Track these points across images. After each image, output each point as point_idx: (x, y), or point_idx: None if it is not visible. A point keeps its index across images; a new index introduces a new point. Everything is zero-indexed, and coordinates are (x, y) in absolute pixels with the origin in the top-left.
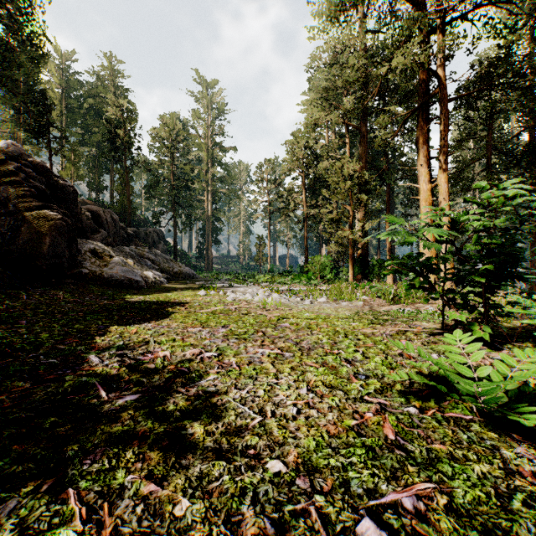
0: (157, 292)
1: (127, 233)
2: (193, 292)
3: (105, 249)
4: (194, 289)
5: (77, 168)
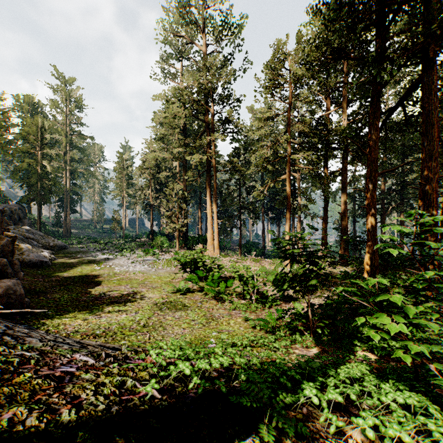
0: (67, 269)
1: None
2: (91, 267)
3: None
4: (86, 263)
5: None
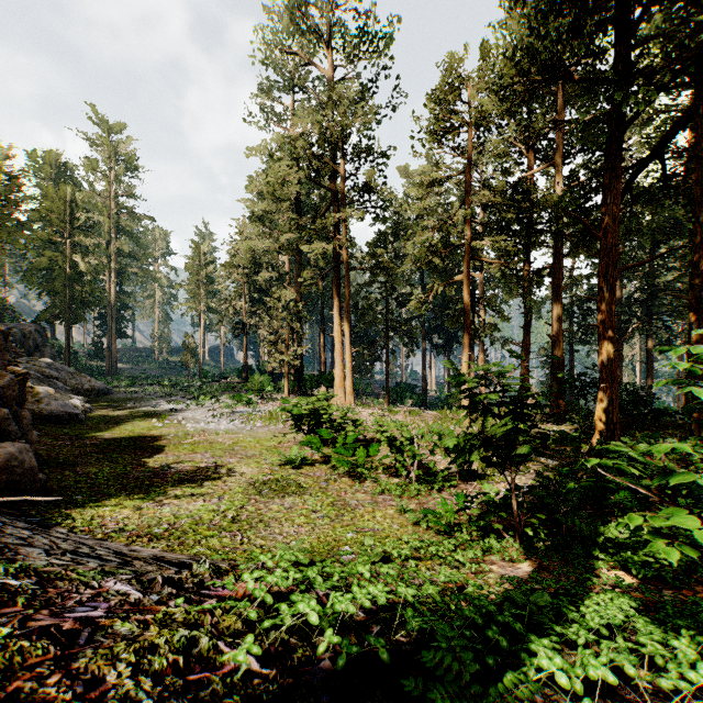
0: (109, 426)
1: None
2: (148, 423)
3: None
4: (141, 417)
5: None
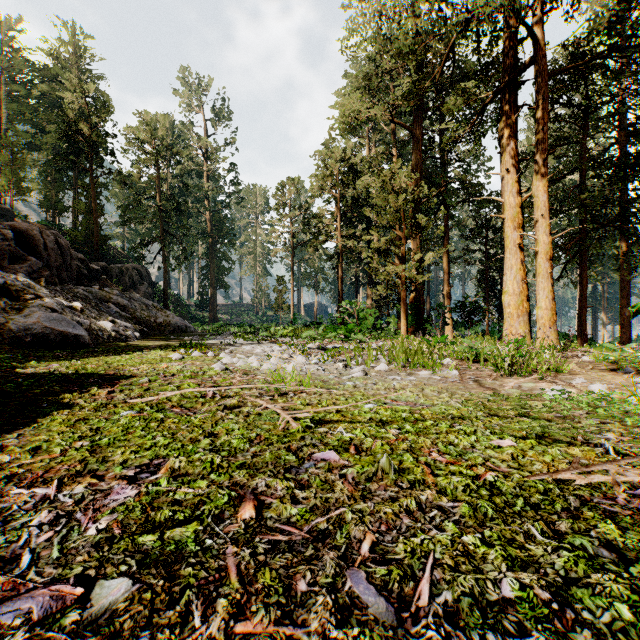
0: (101, 354)
1: (89, 268)
2: (164, 354)
3: (32, 285)
4: (172, 348)
5: (20, 178)
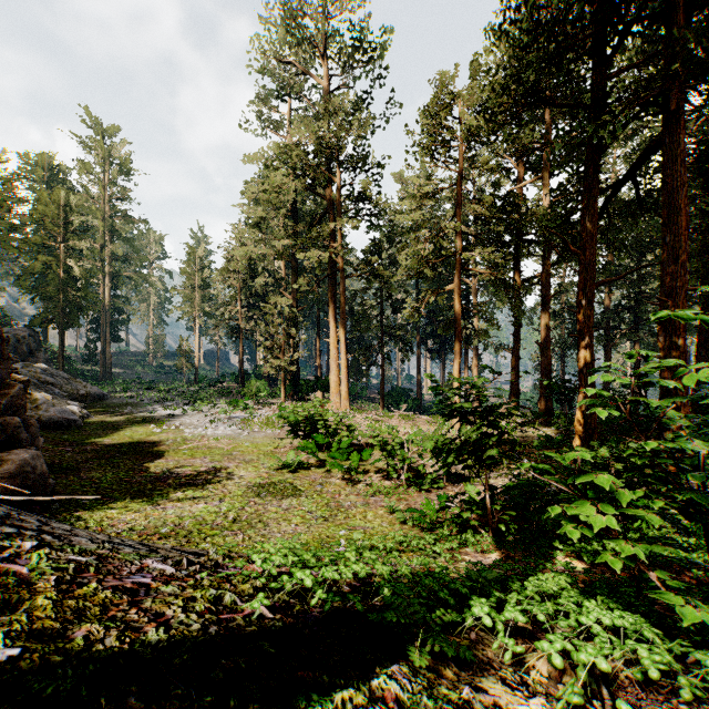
0: (108, 431)
1: None
2: (146, 429)
3: None
4: (139, 423)
5: None
